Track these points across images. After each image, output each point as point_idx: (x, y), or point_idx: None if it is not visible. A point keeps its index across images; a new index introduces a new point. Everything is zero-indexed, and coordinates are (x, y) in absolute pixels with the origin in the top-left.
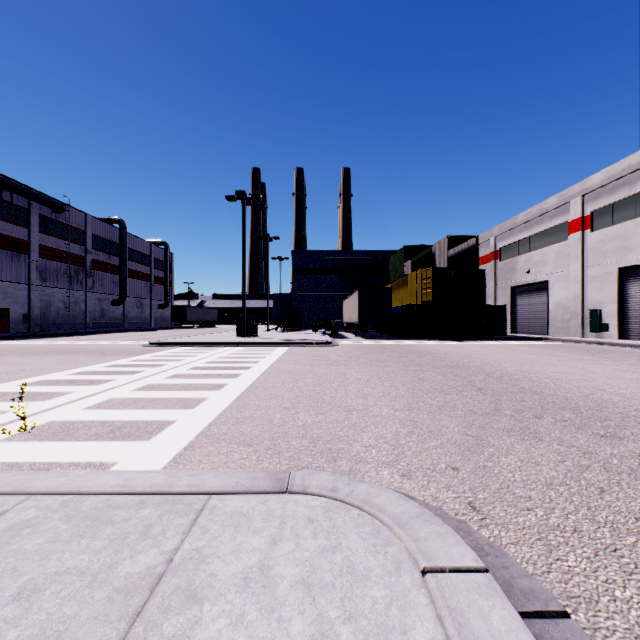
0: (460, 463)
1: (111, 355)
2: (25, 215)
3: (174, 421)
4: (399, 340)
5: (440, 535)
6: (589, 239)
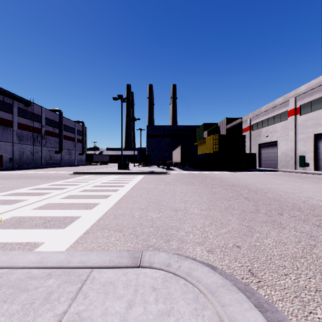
0: (241, 243)
1: (52, 179)
2: (10, 107)
3: (80, 216)
4: (201, 171)
5: (238, 301)
6: (299, 119)
